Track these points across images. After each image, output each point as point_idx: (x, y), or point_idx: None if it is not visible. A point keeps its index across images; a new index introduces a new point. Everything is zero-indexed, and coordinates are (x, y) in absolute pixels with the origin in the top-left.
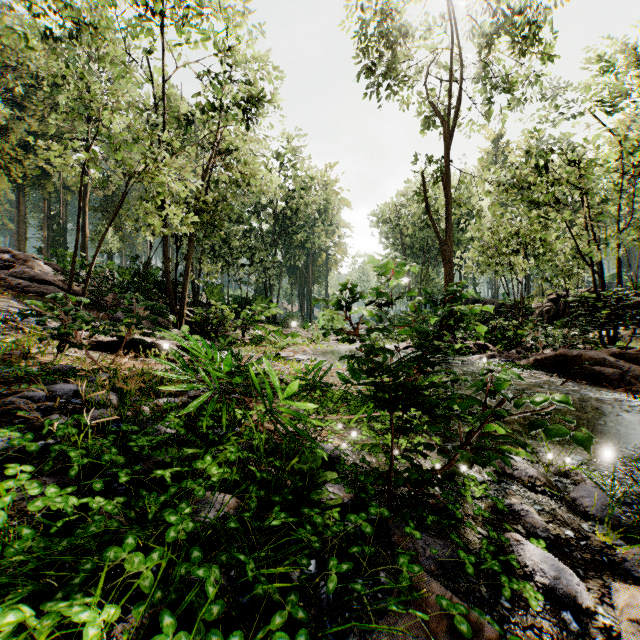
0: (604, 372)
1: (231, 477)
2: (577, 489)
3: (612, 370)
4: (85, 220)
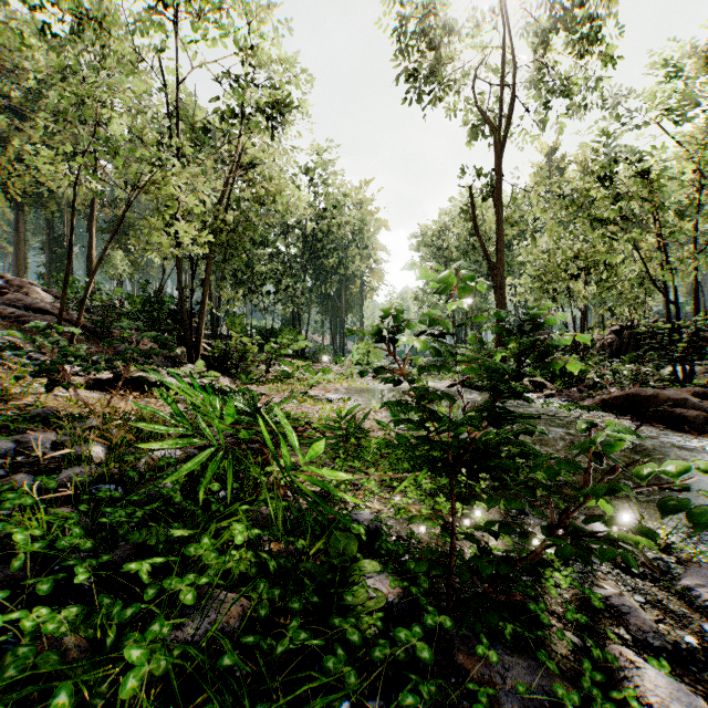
0: (685, 415)
1: (233, 571)
2: (690, 574)
3: (695, 412)
4: (91, 242)
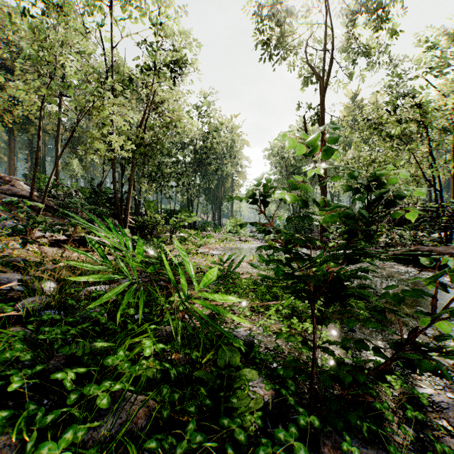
0: None
1: (141, 379)
2: None
3: None
4: (57, 154)
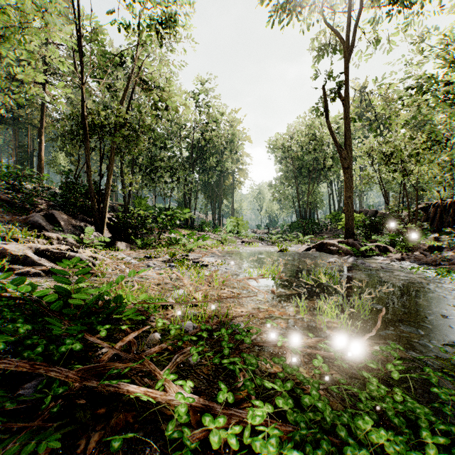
0: None
1: None
2: None
3: None
4: (41, 146)
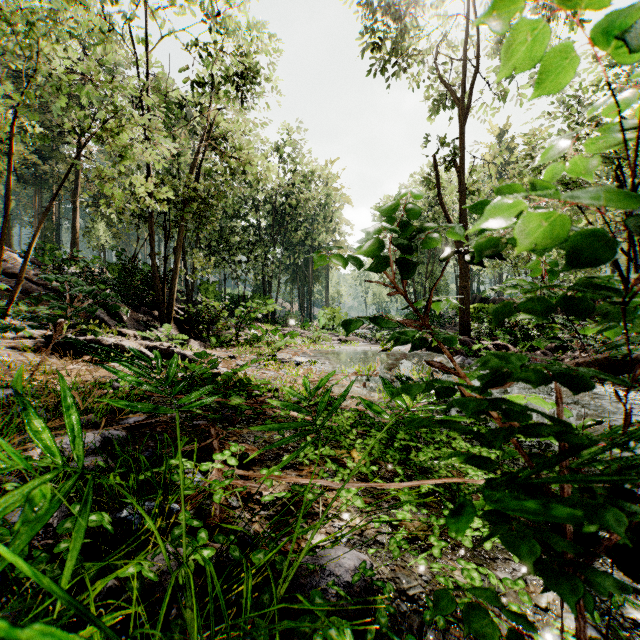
0: None
1: None
2: None
3: None
4: (75, 215)
